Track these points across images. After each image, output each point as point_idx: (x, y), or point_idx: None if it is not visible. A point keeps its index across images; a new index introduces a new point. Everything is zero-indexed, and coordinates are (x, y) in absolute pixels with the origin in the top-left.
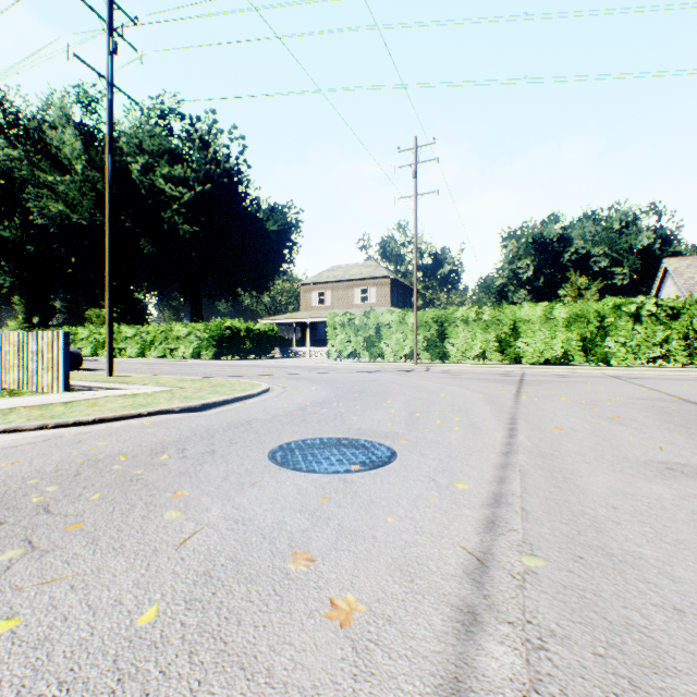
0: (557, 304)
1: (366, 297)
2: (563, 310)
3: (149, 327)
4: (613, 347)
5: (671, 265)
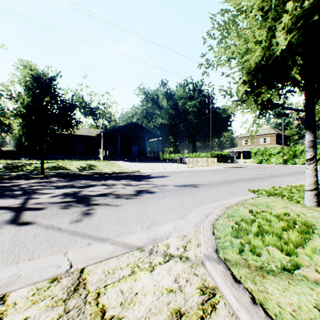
0: None
1: (265, 141)
2: None
3: (193, 154)
4: None
5: None
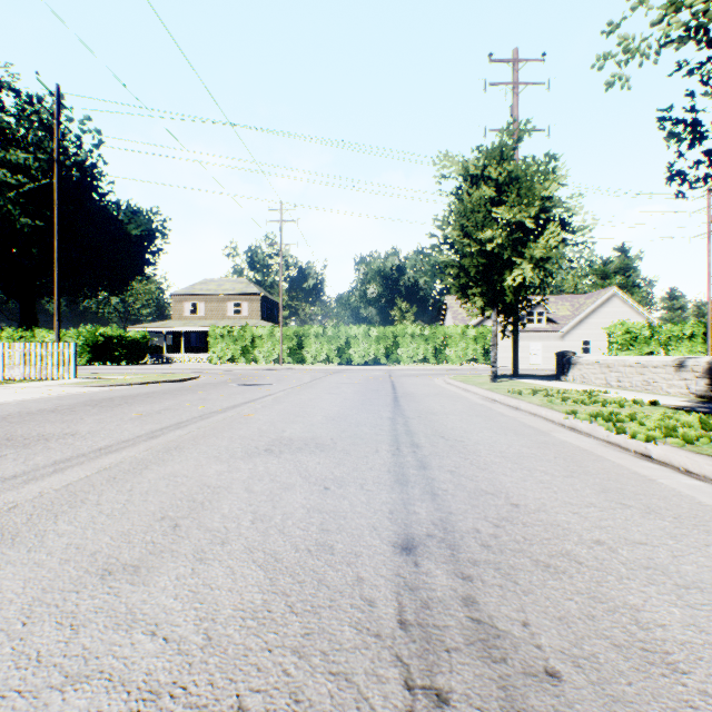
0: (372, 326)
1: (238, 310)
2: (375, 331)
3: (3, 332)
4: (401, 354)
5: (449, 301)
